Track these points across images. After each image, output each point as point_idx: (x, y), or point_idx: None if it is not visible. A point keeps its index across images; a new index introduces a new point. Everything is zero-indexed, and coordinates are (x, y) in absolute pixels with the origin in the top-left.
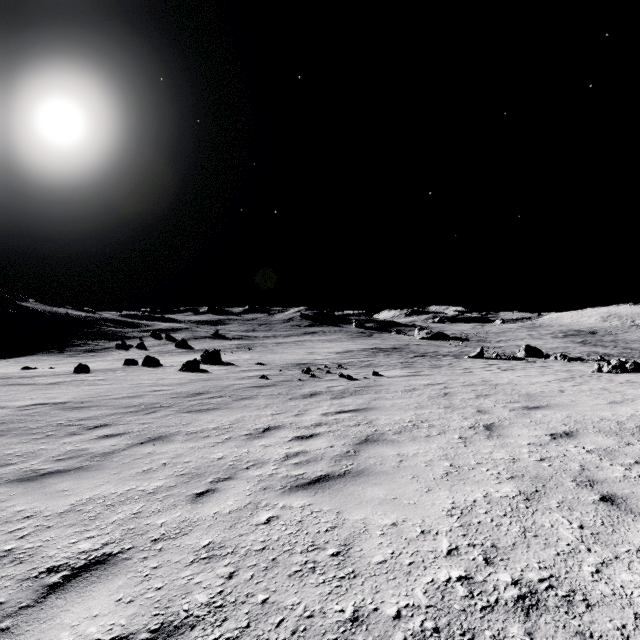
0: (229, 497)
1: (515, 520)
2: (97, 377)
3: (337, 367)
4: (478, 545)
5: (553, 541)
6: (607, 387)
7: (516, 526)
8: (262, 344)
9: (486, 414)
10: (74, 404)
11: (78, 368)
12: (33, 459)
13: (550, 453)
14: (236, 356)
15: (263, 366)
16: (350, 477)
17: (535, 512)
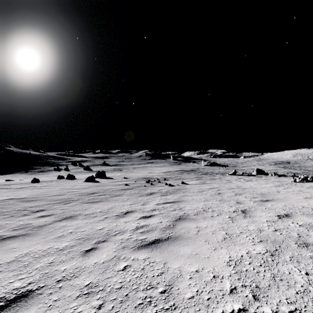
0: (104, 253)
1: (267, 269)
2: (42, 185)
3: (163, 179)
4: (248, 286)
5: (292, 283)
6: (301, 190)
7: (268, 273)
8: (126, 168)
9: (241, 204)
10: (28, 199)
11: (33, 180)
12: (1, 229)
13: (279, 226)
14: (113, 174)
15: (127, 179)
16: (171, 240)
17: (278, 263)
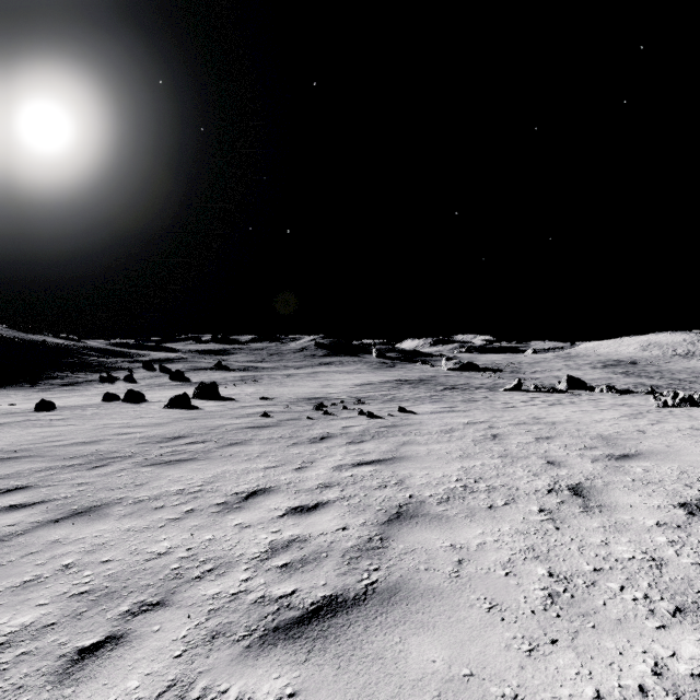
0: (138, 663)
1: None
2: (58, 416)
3: (355, 402)
4: None
5: None
6: (697, 426)
7: None
8: (270, 376)
9: (562, 467)
10: (2, 454)
11: (40, 405)
12: None
13: None
14: (239, 389)
15: (268, 401)
16: (375, 604)
17: None
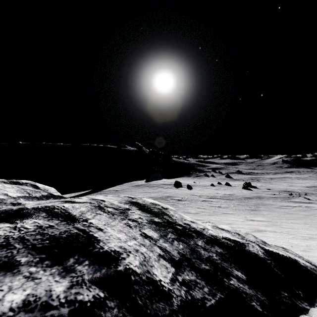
0: (283, 209)
1: None
2: (222, 188)
3: (304, 194)
4: (314, 215)
5: None
6: None
7: None
8: (263, 178)
9: None
10: (233, 195)
11: (211, 184)
12: (245, 202)
13: None
14: (254, 184)
15: (270, 190)
16: (301, 211)
17: None
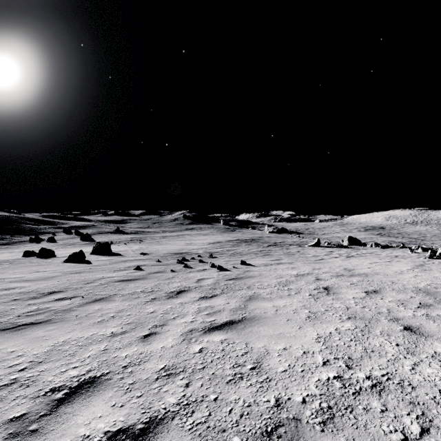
0: None
1: None
2: None
3: (209, 256)
4: None
5: None
6: None
7: None
8: (152, 237)
9: (429, 338)
10: None
11: None
12: None
13: None
14: (127, 247)
15: (145, 256)
16: None
17: None
